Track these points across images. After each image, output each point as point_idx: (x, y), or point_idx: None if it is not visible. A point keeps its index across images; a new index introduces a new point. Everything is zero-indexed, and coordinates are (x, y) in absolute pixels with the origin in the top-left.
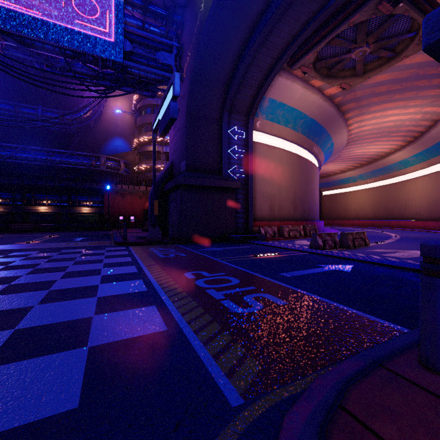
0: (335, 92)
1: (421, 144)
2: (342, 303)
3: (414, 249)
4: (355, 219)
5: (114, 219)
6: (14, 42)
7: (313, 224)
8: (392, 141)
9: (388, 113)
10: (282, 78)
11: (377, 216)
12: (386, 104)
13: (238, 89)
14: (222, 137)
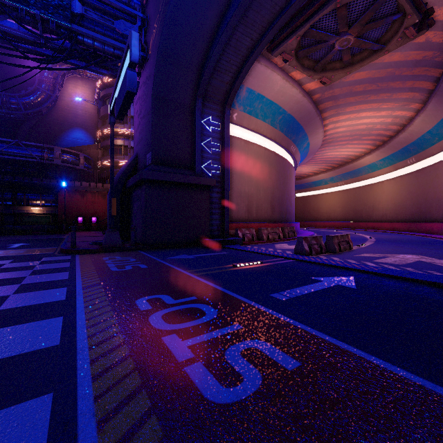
0: (314, 88)
1: (389, 148)
2: (383, 357)
3: (399, 252)
4: (327, 221)
5: (72, 221)
6: None
7: (290, 226)
8: (362, 144)
9: (362, 115)
10: (262, 66)
11: (347, 218)
12: (361, 105)
13: (213, 73)
14: (195, 127)
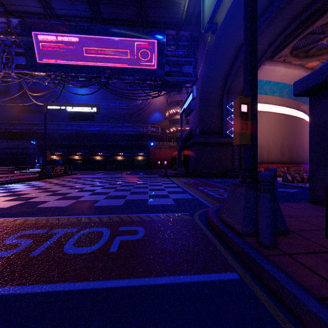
0: (317, 64)
1: None
2: None
3: None
4: None
5: (155, 163)
6: (118, 80)
7: (300, 167)
8: None
9: None
10: (266, 66)
11: None
12: None
13: (233, 79)
14: (222, 110)
